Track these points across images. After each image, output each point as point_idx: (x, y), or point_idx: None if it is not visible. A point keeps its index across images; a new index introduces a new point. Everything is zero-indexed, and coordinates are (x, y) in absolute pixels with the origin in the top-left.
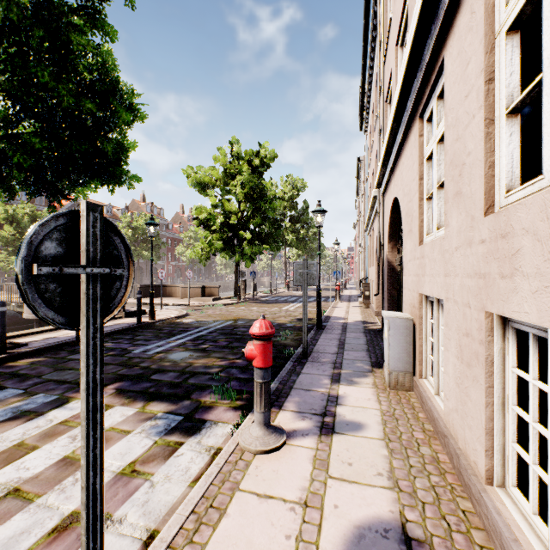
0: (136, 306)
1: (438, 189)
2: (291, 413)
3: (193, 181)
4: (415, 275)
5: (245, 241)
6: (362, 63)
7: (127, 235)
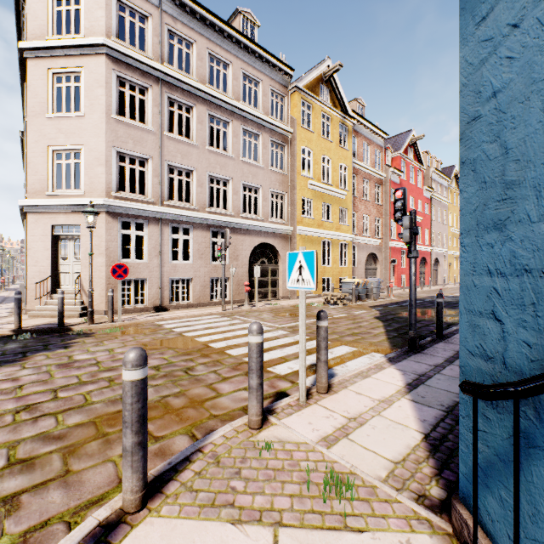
0: None
1: None
2: None
3: None
4: None
5: None
6: (22, 150)
7: None
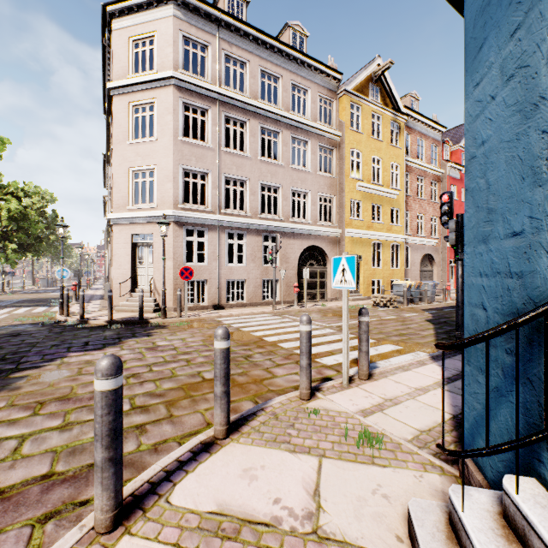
0: None
1: None
2: None
3: None
4: None
5: (9, 249)
6: (103, 170)
7: None
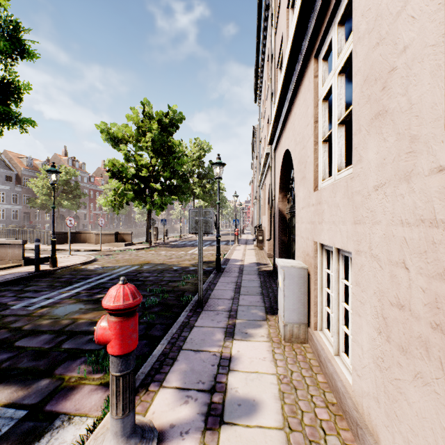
0: (45, 252)
1: (339, 126)
2: (173, 393)
3: (107, 136)
4: (309, 222)
5: (156, 192)
6: (256, 40)
7: (47, 186)
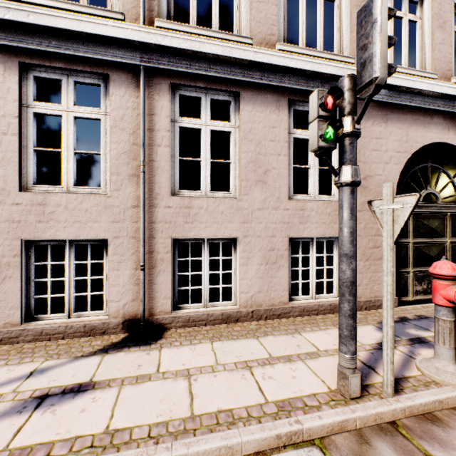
0: None
1: None
2: None
3: None
4: None
5: None
6: None
7: None
